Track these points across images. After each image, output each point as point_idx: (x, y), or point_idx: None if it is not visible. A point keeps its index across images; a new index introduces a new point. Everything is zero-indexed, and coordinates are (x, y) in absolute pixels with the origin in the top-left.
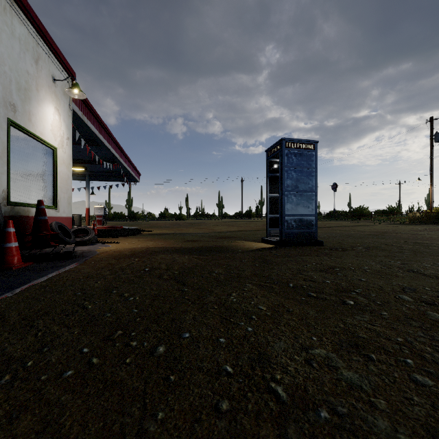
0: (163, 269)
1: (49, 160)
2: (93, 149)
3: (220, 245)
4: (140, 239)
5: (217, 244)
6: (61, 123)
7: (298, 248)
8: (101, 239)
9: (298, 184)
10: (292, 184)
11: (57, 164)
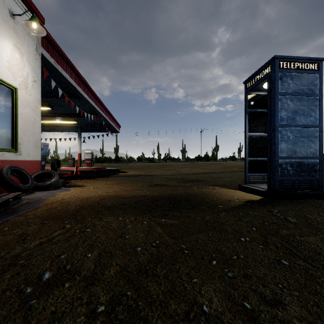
0: (82, 276)
1: (5, 100)
2: (77, 102)
3: (190, 192)
4: (108, 181)
5: (186, 191)
6: (24, 64)
7: (305, 204)
8: (74, 181)
9: (295, 116)
10: (288, 116)
11: (18, 105)
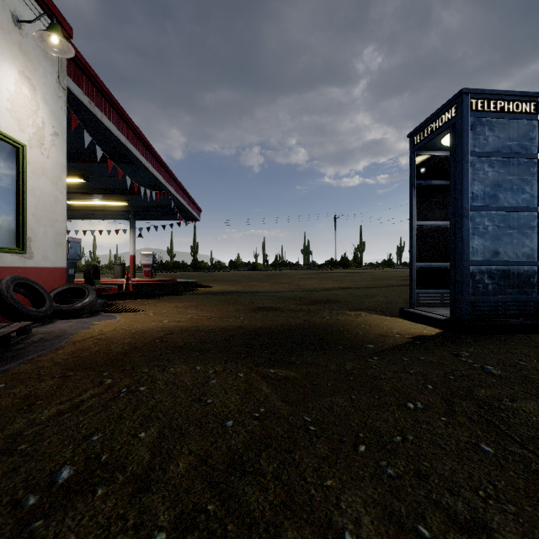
0: (128, 473)
1: (5, 165)
2: (129, 170)
3: (318, 322)
4: (180, 303)
5: (310, 319)
6: (37, 105)
7: (515, 343)
8: (123, 301)
9: (497, 192)
10: (485, 192)
11: (28, 174)
